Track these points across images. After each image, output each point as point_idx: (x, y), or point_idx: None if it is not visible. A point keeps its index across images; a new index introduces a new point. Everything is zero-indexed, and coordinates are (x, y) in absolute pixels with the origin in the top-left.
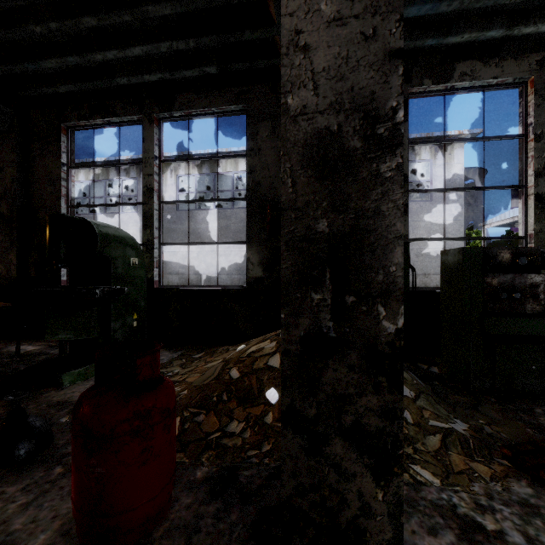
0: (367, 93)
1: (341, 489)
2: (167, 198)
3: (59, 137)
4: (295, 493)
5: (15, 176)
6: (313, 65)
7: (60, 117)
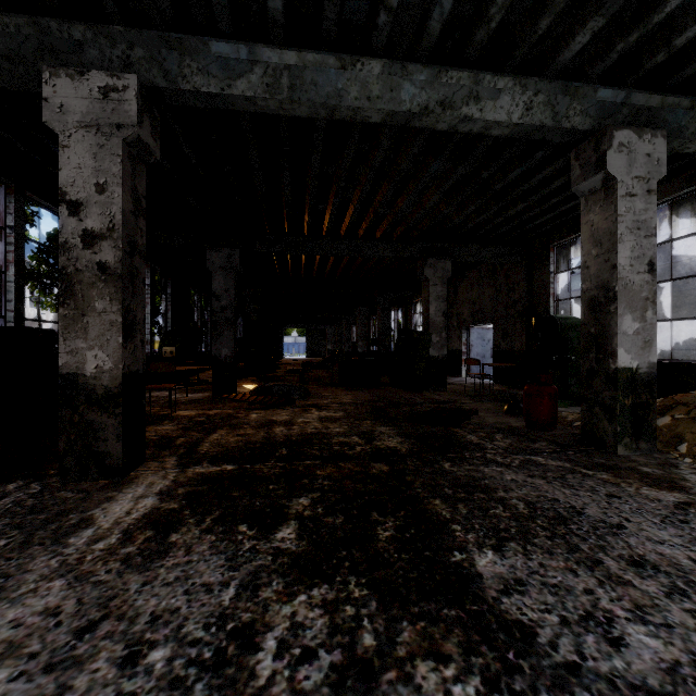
0: (606, 281)
1: (598, 425)
2: None
3: (548, 255)
4: (584, 425)
5: (524, 287)
6: (590, 273)
7: (548, 242)
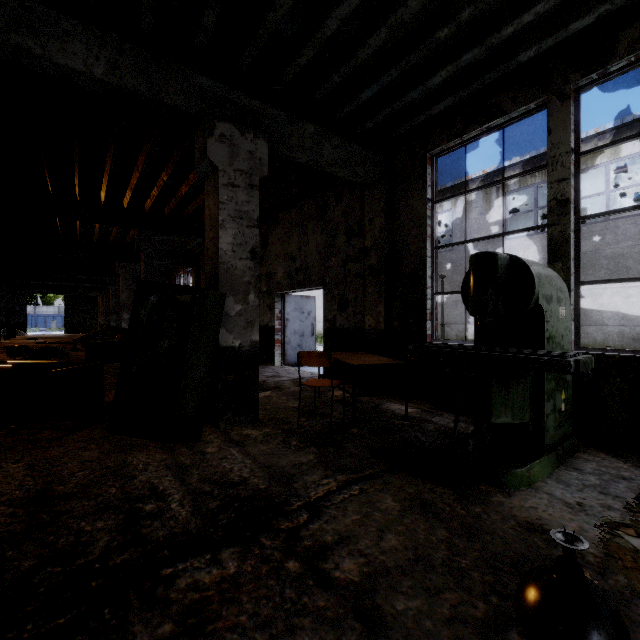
0: None
1: None
2: (491, 226)
3: (424, 170)
4: None
5: (383, 225)
6: None
7: (425, 147)
